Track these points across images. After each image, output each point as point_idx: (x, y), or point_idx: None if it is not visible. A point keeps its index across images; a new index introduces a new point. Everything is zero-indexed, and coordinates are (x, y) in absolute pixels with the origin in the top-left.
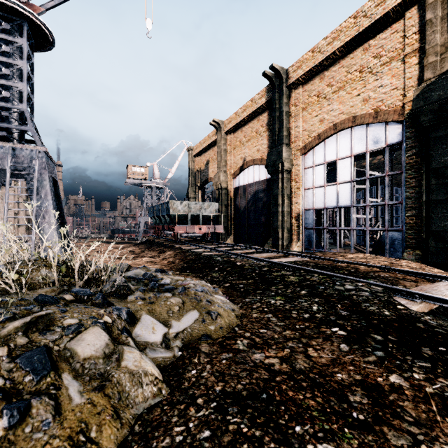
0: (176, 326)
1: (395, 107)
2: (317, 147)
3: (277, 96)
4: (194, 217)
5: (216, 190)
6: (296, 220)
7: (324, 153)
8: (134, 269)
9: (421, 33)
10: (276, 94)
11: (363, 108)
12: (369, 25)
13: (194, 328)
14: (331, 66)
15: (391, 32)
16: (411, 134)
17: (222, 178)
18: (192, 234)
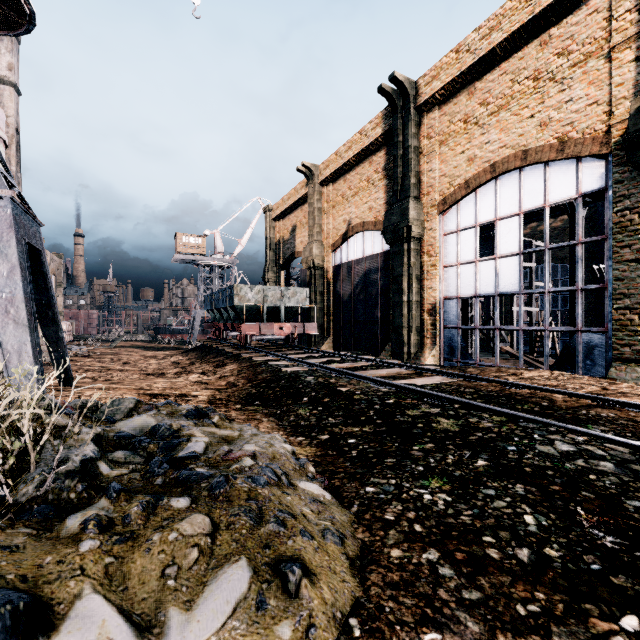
0: (174, 637)
1: (594, 133)
2: (463, 201)
3: (400, 124)
4: (273, 310)
5: (307, 270)
6: (430, 315)
7: (475, 210)
8: (147, 409)
9: (639, 10)
10: (398, 121)
11: (540, 136)
12: (552, 2)
13: (230, 639)
14: (486, 74)
15: (587, 13)
16: (623, 175)
17: (316, 251)
18: (269, 337)
